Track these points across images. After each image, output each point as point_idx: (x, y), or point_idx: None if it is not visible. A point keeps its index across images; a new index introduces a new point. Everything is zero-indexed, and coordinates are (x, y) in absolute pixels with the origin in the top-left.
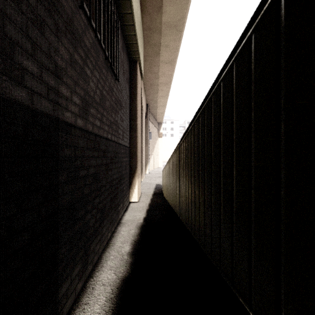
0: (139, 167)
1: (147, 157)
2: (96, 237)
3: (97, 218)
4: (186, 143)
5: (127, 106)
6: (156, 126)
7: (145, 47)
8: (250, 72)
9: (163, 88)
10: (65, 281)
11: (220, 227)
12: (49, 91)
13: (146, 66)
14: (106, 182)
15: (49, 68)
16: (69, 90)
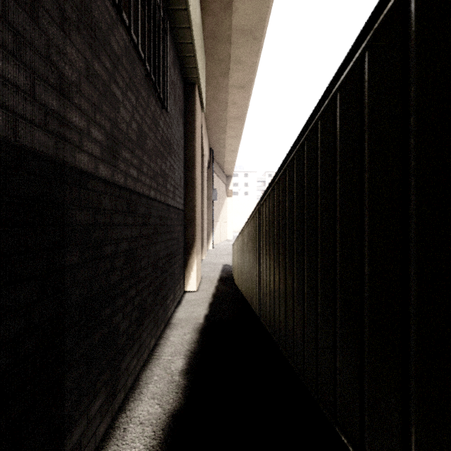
0: (198, 239)
1: (211, 225)
2: (131, 349)
3: (133, 318)
4: (271, 204)
5: (181, 150)
6: (224, 181)
7: (208, 63)
8: (407, 59)
9: (233, 125)
10: (77, 423)
11: (334, 348)
12: (49, 118)
13: (209, 92)
14: (147, 263)
15: (49, 80)
16: (84, 118)
